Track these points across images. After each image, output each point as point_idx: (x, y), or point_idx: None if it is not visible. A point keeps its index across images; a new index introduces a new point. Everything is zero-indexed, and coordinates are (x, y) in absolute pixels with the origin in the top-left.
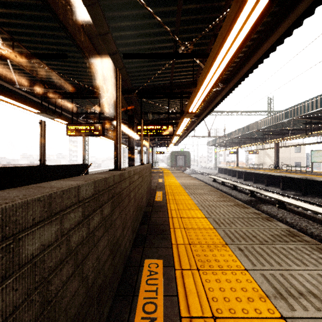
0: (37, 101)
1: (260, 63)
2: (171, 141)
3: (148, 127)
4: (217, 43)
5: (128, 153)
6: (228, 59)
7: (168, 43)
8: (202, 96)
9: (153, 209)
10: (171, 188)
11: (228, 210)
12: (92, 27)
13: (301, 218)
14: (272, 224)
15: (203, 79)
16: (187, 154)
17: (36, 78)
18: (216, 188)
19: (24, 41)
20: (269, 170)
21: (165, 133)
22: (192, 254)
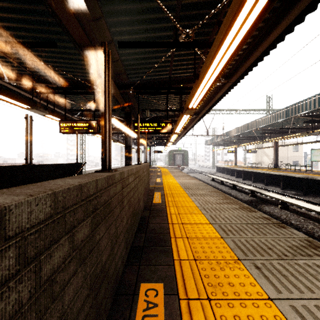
0: (29, 97)
1: (266, 54)
2: (169, 139)
3: (146, 124)
4: (225, 22)
5: (125, 152)
6: (236, 43)
7: (167, 31)
8: (204, 89)
9: (151, 212)
10: (170, 189)
11: (233, 214)
12: (83, 10)
13: (306, 220)
14: (287, 232)
15: (207, 68)
16: (185, 153)
17: (27, 72)
18: (215, 188)
19: (9, 28)
20: (268, 169)
21: (164, 131)
22: (199, 275)
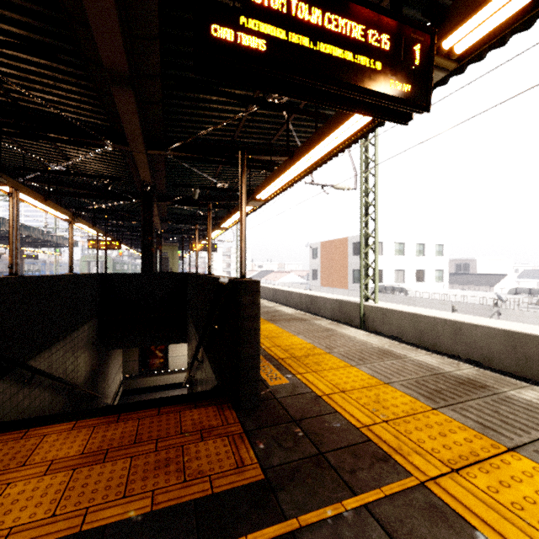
0: None
1: None
2: None
3: None
4: None
5: None
6: None
7: None
8: None
9: None
10: None
11: None
12: None
13: None
14: None
15: None
16: None
17: None
18: None
19: None
20: None
21: None
22: None
